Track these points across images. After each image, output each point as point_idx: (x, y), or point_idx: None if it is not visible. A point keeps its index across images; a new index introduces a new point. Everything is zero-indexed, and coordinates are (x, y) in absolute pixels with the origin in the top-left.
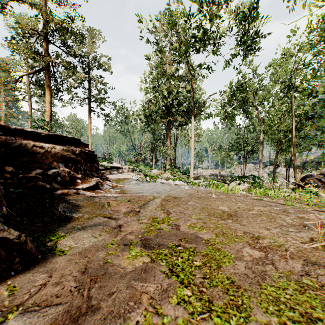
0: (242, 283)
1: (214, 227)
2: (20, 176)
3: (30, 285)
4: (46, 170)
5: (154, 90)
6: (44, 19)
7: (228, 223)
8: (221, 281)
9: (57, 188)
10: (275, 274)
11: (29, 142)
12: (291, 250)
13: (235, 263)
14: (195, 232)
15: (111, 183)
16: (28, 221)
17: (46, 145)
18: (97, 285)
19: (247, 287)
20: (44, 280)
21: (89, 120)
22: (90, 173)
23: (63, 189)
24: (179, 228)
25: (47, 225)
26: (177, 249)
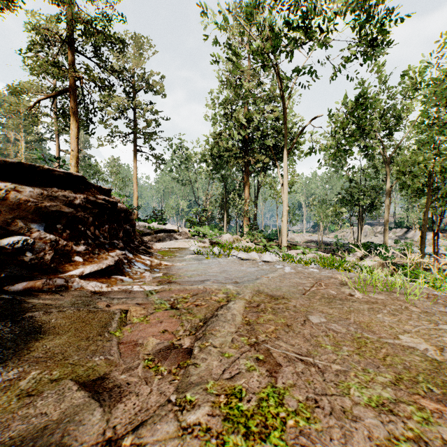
0: None
1: None
2: None
3: None
4: None
5: (225, 118)
6: (69, 17)
7: None
8: None
9: (18, 277)
10: None
11: None
12: None
13: None
14: None
15: (151, 259)
16: None
17: None
18: None
19: None
20: None
21: (134, 163)
22: (107, 242)
23: (35, 277)
24: None
25: None
26: None
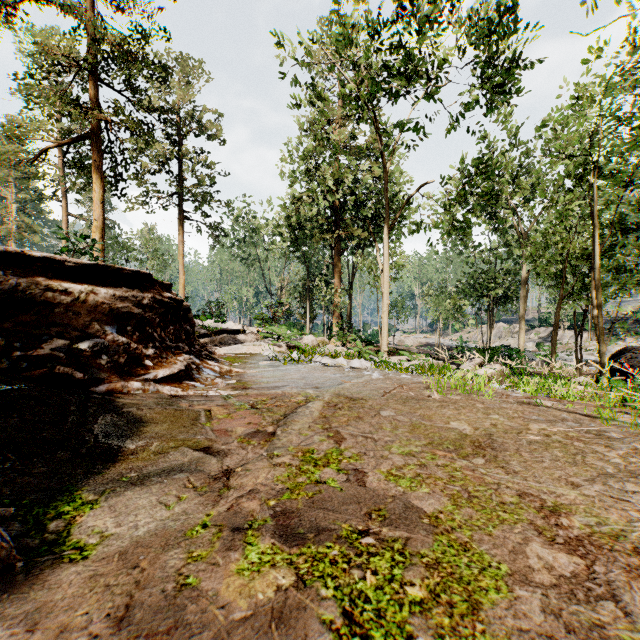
0: None
1: (445, 479)
2: (16, 355)
3: None
4: (76, 340)
5: (308, 176)
6: (91, 35)
7: (476, 466)
8: None
9: (99, 380)
10: (630, 636)
11: (36, 282)
12: None
13: (514, 593)
14: (402, 493)
15: (219, 365)
16: (18, 462)
17: (76, 288)
18: None
19: None
20: None
21: (179, 236)
22: (174, 345)
23: (113, 380)
24: (363, 481)
25: (62, 471)
26: (363, 543)
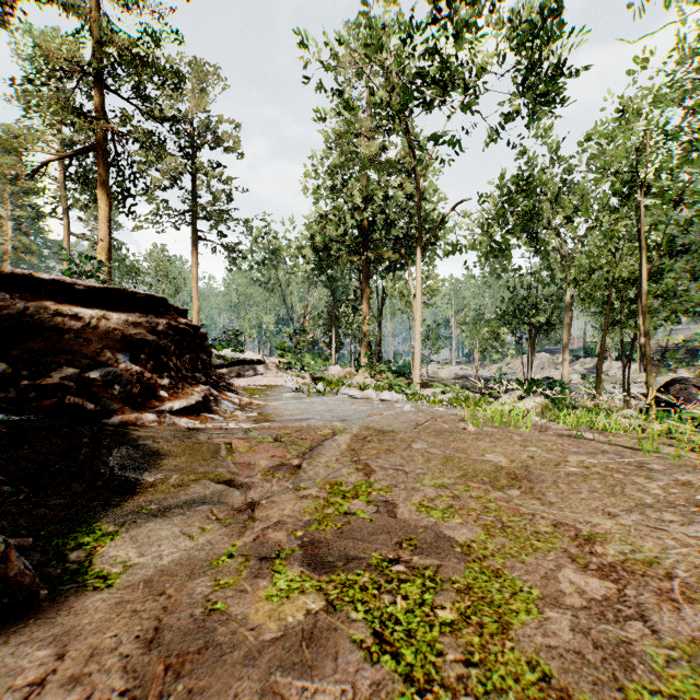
0: (574, 681)
1: (478, 510)
2: (24, 384)
3: (3, 685)
4: (86, 369)
5: (333, 192)
6: (96, 38)
7: (511, 497)
8: (515, 672)
9: (111, 411)
10: (656, 651)
11: (45, 306)
12: (681, 574)
13: (544, 615)
14: (434, 524)
15: (239, 396)
16: (32, 494)
17: (86, 313)
18: (183, 684)
19: (588, 694)
20: (44, 667)
21: (193, 258)
22: (190, 375)
23: (127, 412)
24: (394, 512)
25: (78, 503)
26: (394, 570)
